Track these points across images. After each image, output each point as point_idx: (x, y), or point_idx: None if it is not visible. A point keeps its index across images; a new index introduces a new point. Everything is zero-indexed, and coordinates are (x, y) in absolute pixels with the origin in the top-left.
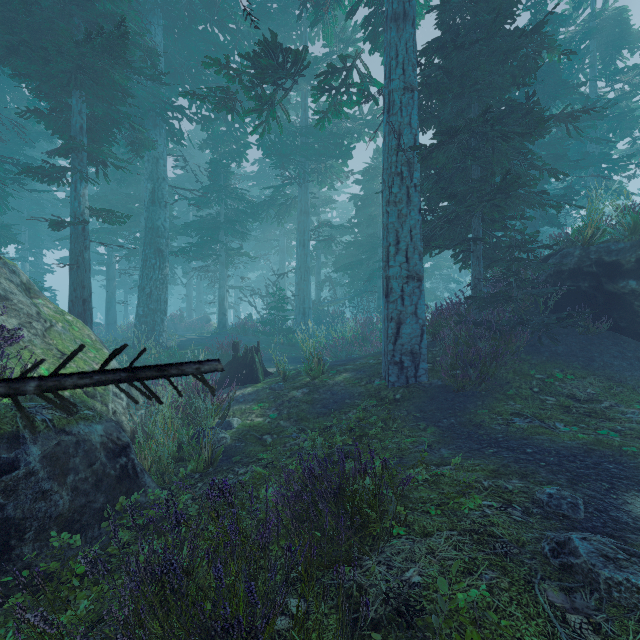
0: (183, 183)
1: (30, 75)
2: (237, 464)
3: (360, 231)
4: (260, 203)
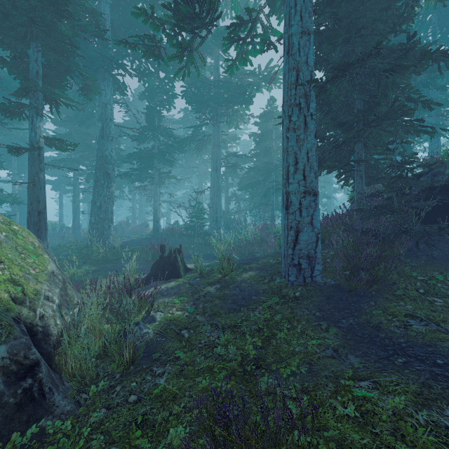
0: (129, 126)
1: None
2: (156, 362)
3: (258, 160)
4: (184, 139)
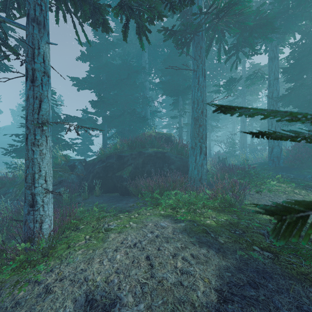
0: None
1: (171, 95)
2: None
3: None
4: None
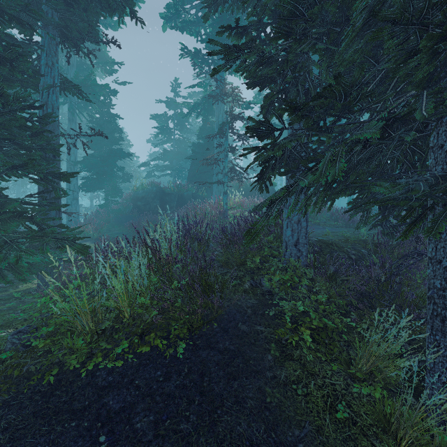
0: None
1: None
2: None
3: None
4: None
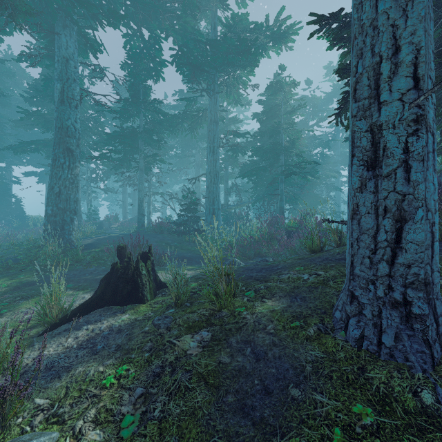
0: None
1: None
2: None
3: (262, 144)
4: (175, 116)
